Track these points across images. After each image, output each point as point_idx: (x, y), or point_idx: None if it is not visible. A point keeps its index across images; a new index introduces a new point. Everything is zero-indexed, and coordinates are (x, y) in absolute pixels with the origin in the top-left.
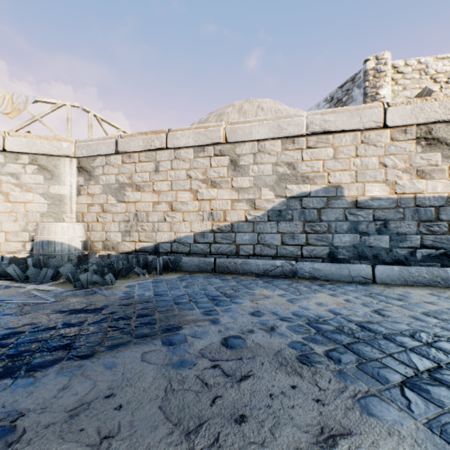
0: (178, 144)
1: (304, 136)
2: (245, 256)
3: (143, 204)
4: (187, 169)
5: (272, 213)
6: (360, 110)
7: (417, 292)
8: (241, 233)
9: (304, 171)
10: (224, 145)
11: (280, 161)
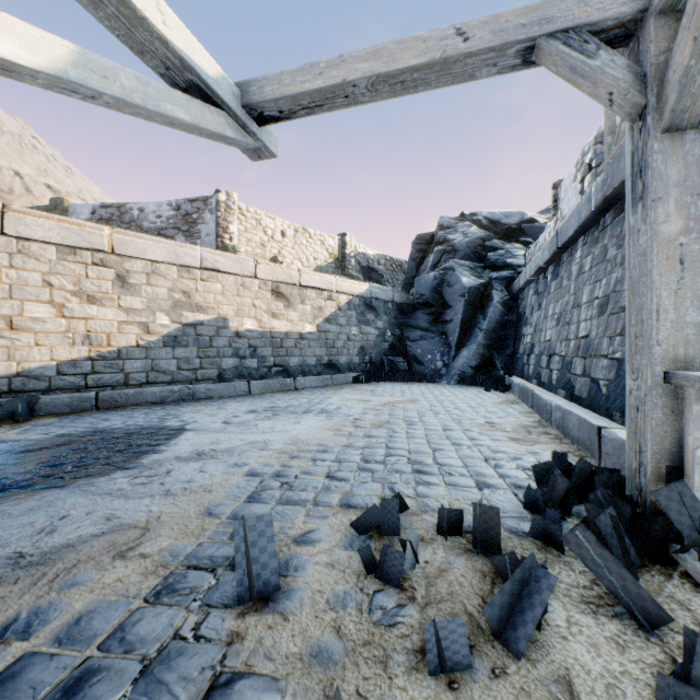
0: (30, 234)
1: (199, 268)
2: (137, 385)
3: None
4: (45, 273)
5: (168, 339)
6: (241, 260)
7: (277, 394)
8: (132, 359)
9: (199, 301)
10: (109, 255)
11: (177, 287)
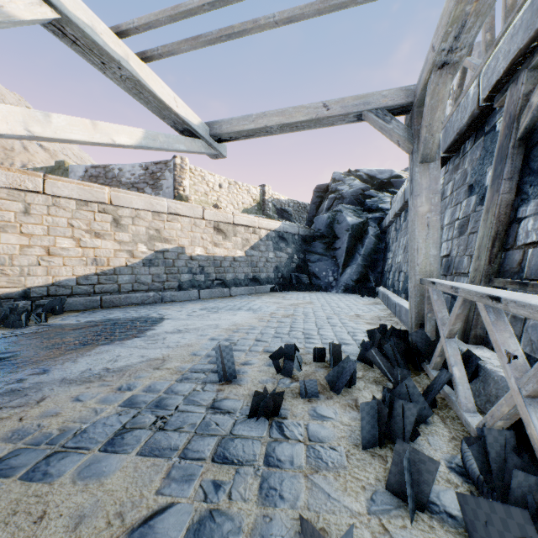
0: (60, 193)
1: (165, 213)
2: (126, 292)
3: (5, 246)
4: (69, 218)
5: (146, 261)
6: (194, 207)
7: (218, 299)
8: (123, 275)
9: (165, 236)
10: (108, 206)
11: (151, 226)
